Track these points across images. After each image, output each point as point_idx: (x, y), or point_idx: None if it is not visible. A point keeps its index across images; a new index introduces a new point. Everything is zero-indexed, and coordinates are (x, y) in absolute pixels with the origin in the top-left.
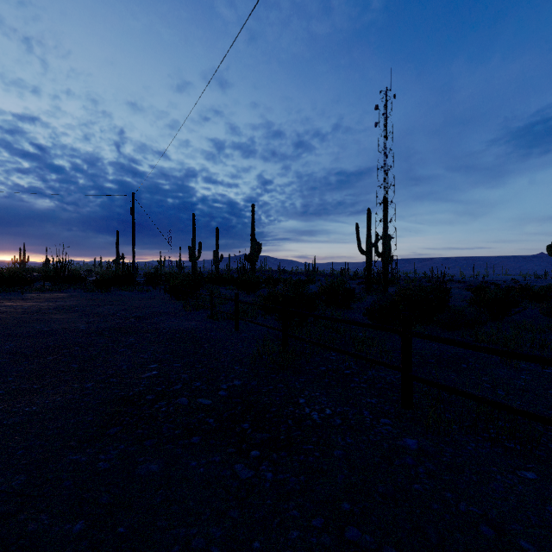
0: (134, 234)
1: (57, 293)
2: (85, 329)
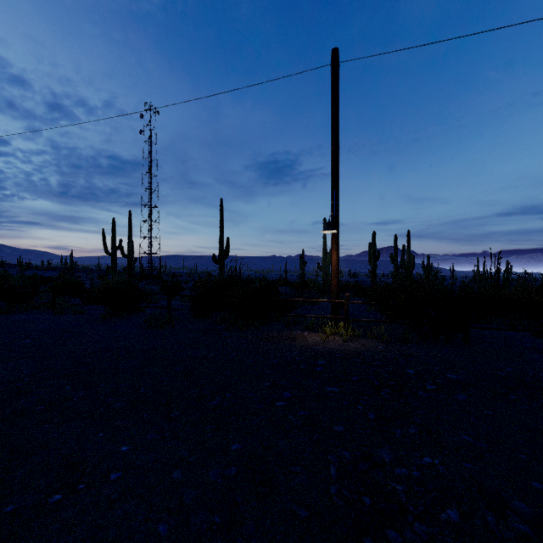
0: None
1: None
2: None
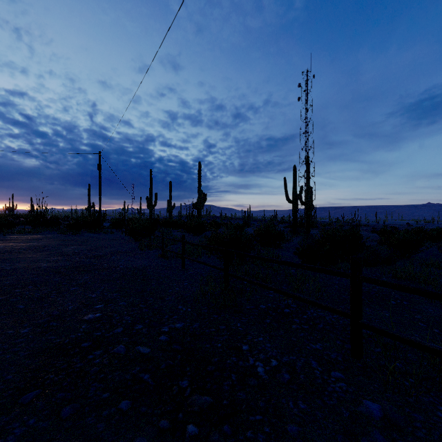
0: (100, 185)
1: (34, 235)
2: (46, 268)
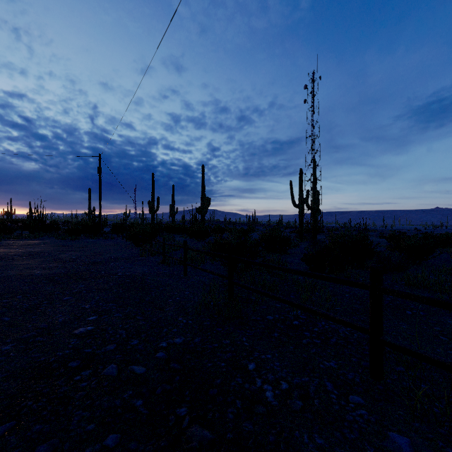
0: (100, 189)
1: (31, 240)
2: (39, 276)
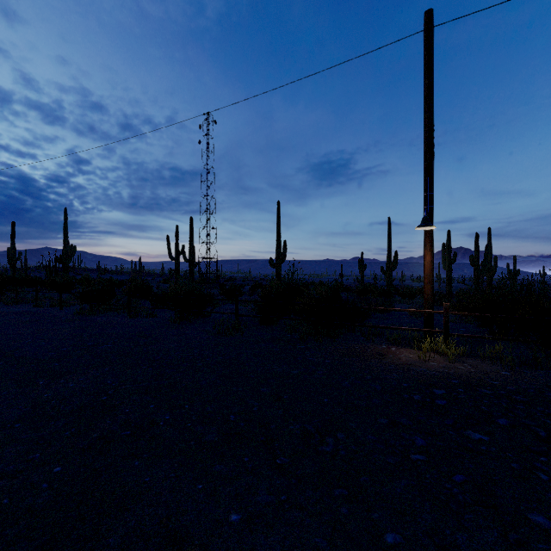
0: None
1: None
2: None
